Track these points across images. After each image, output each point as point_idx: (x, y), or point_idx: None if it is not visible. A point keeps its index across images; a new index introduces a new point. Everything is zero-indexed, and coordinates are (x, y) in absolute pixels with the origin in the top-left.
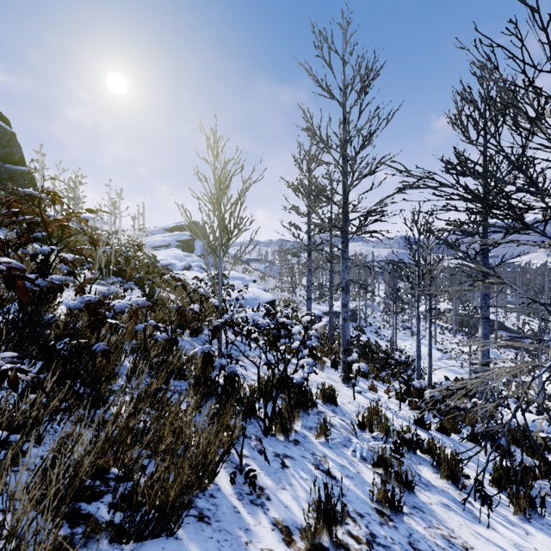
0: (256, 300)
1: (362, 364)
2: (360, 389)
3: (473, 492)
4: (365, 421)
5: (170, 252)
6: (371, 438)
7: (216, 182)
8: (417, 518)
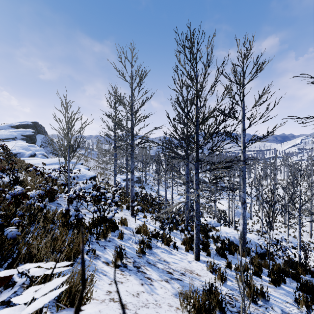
0: (84, 176)
1: (139, 206)
2: (139, 218)
3: (173, 246)
4: (139, 230)
5: (17, 144)
6: (140, 236)
7: (67, 123)
8: (151, 256)
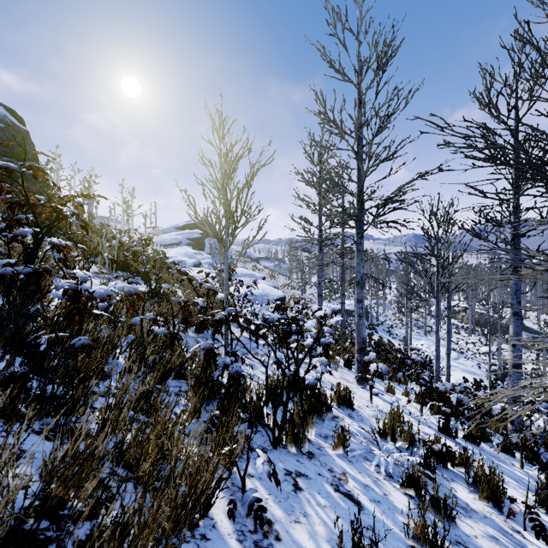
0: (266, 296)
1: (381, 364)
2: (376, 391)
3: (523, 519)
4: (386, 428)
5: (180, 250)
6: (395, 449)
7: (222, 166)
8: None
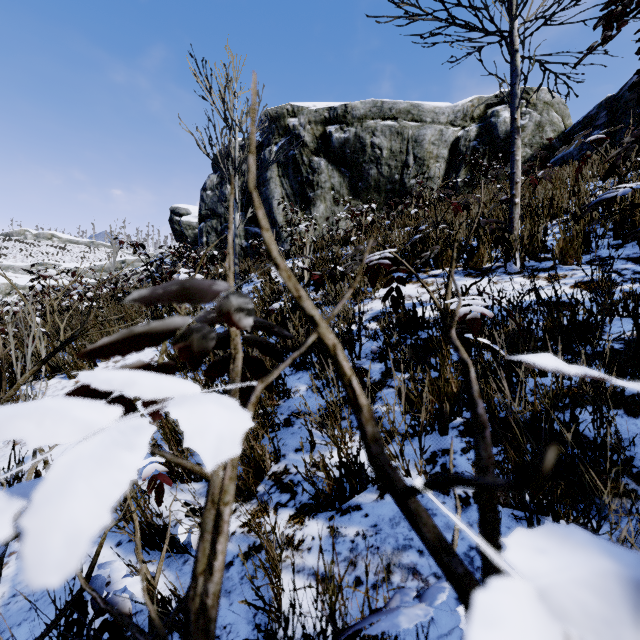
0: None
1: None
2: None
3: None
4: None
5: None
6: None
7: None
8: None
